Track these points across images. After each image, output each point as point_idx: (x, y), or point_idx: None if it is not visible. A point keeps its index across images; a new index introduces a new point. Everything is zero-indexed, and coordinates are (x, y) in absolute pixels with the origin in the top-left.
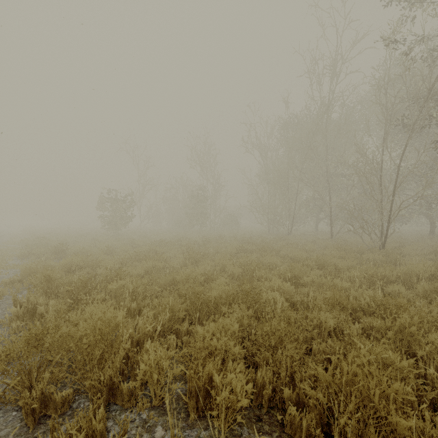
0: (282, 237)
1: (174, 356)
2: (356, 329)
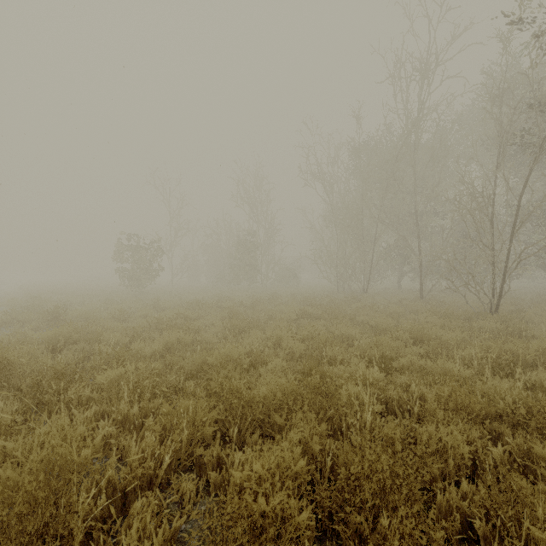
0: (356, 297)
1: (190, 515)
2: (500, 455)
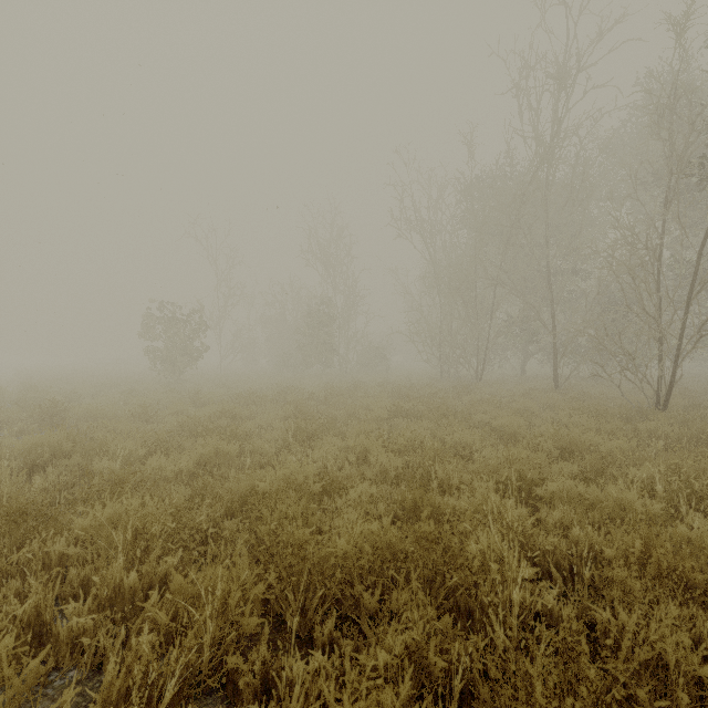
0: (468, 387)
1: None
2: None
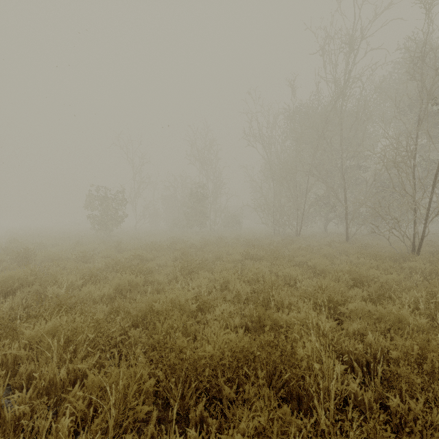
0: (291, 240)
1: None
2: None
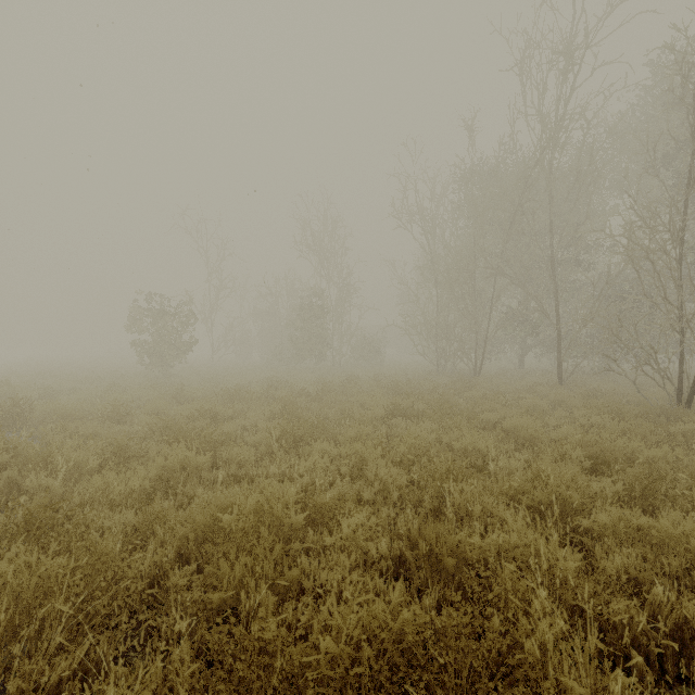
0: (468, 382)
1: None
2: None
